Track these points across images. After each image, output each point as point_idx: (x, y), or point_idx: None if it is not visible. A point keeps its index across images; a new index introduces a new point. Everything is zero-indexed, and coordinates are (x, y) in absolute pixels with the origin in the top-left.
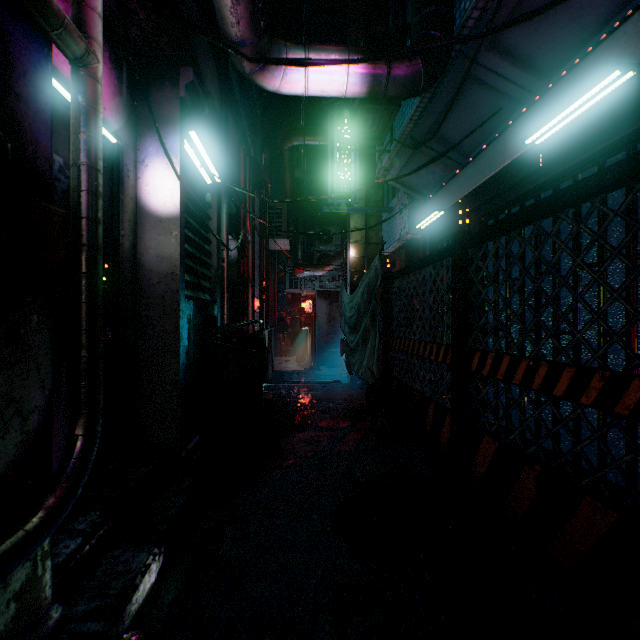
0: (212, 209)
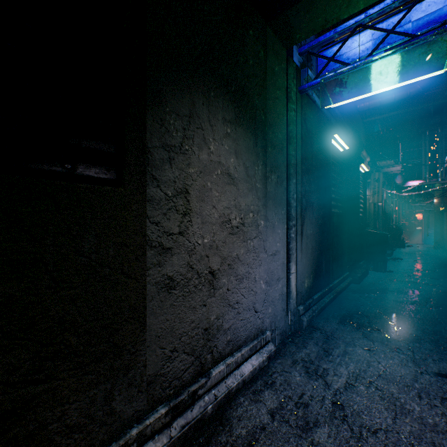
0: (387, 201)
